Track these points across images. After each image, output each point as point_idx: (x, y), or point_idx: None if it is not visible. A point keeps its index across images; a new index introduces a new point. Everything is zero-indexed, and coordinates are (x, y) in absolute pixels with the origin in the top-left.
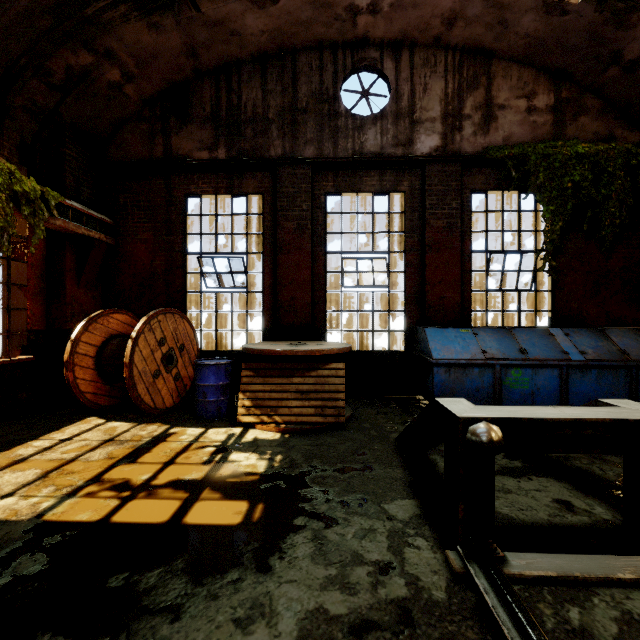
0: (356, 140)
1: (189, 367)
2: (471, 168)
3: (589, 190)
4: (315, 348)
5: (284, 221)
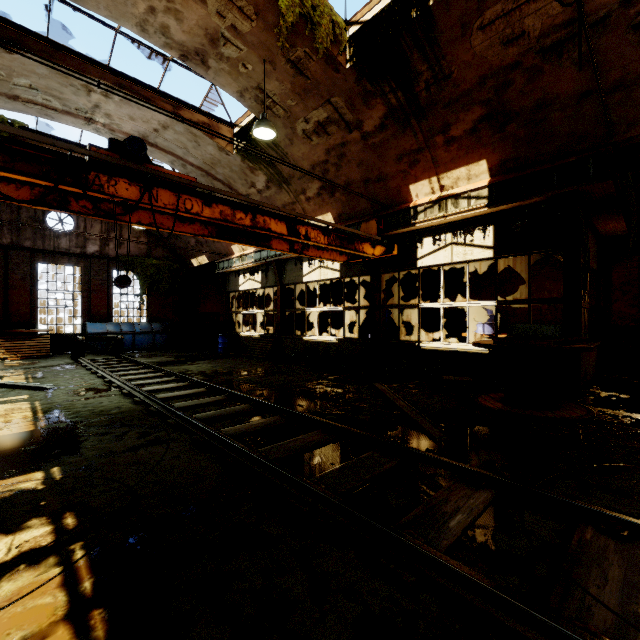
0: (56, 242)
1: None
2: (113, 261)
3: (156, 277)
4: (37, 330)
5: (13, 275)
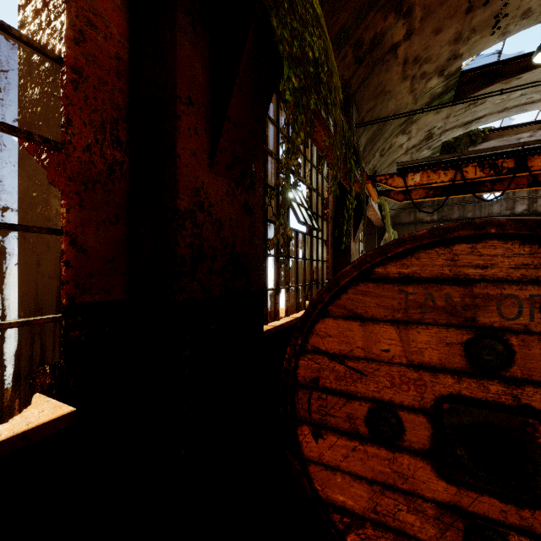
0: (489, 209)
1: None
2: None
3: None
4: None
5: None
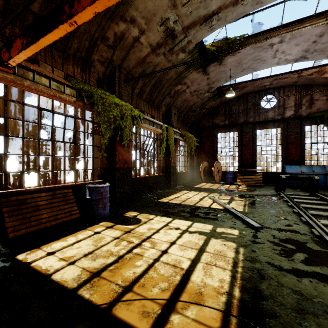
0: (265, 115)
1: (220, 174)
2: (305, 119)
3: None
4: (255, 169)
5: (244, 138)
